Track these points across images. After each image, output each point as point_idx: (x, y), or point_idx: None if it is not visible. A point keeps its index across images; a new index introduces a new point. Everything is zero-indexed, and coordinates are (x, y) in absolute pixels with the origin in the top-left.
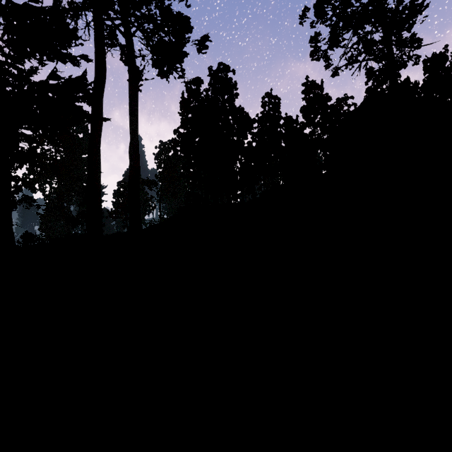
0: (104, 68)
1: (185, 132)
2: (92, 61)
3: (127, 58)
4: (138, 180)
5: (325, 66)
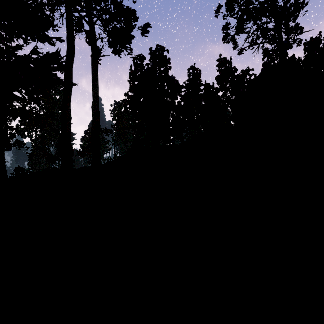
0: (73, 47)
1: (132, 94)
2: (64, 41)
3: (90, 40)
4: (98, 129)
5: (233, 47)
